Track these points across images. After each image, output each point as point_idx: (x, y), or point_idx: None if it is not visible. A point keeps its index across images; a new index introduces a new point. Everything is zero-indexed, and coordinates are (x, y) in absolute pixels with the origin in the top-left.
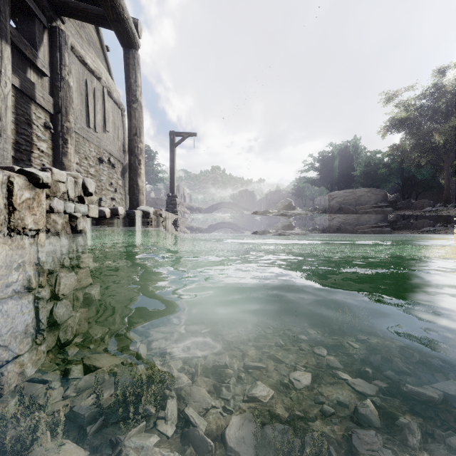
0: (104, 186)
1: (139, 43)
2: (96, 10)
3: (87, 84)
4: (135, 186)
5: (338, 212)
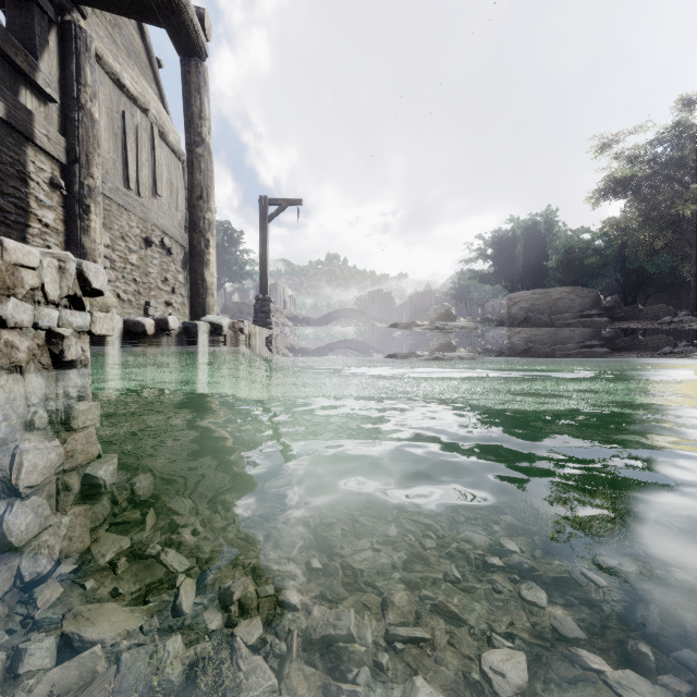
0: (154, 283)
1: (206, 49)
2: None
3: (124, 118)
4: (200, 282)
5: (522, 325)
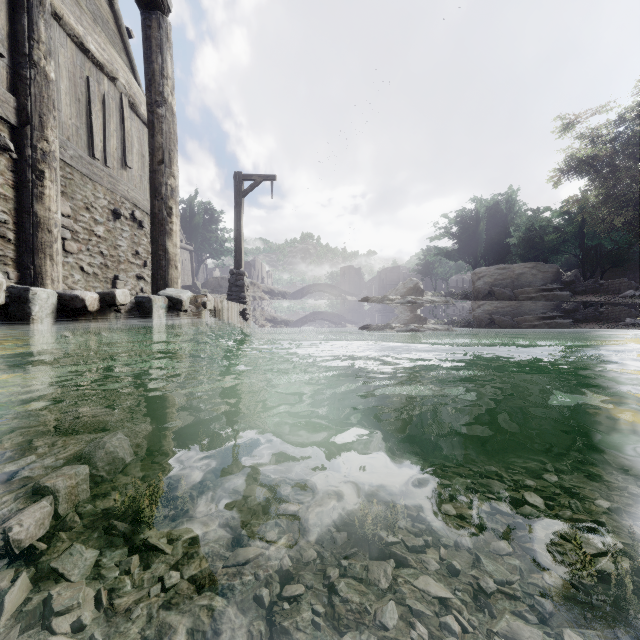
0: (123, 256)
1: (169, 2)
2: None
3: (89, 85)
4: (162, 253)
5: (487, 298)
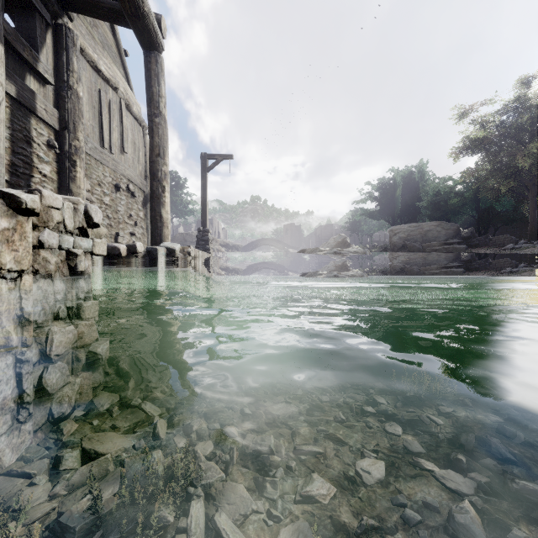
0: (121, 218)
1: (163, 44)
2: (110, 3)
3: (100, 95)
4: (158, 218)
5: (401, 250)
